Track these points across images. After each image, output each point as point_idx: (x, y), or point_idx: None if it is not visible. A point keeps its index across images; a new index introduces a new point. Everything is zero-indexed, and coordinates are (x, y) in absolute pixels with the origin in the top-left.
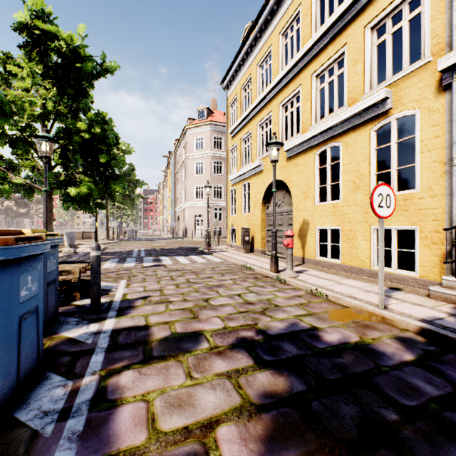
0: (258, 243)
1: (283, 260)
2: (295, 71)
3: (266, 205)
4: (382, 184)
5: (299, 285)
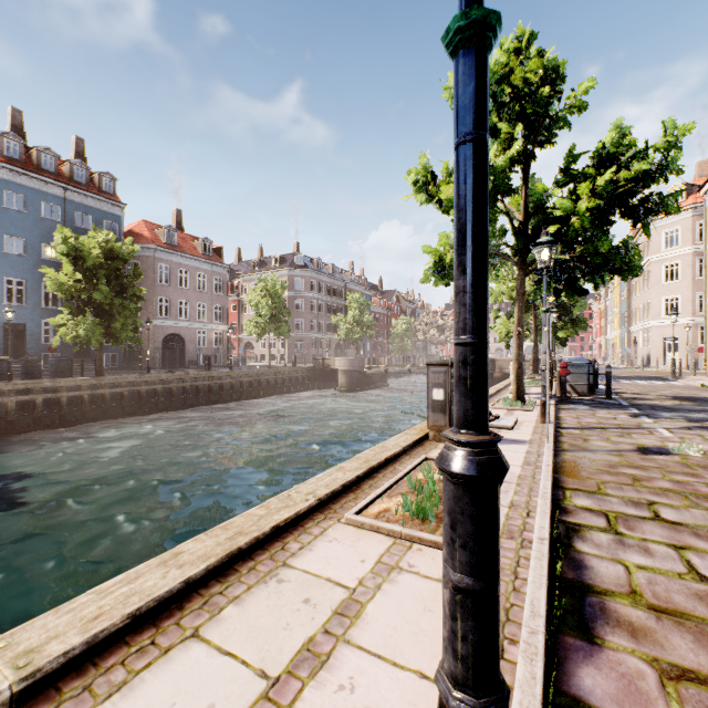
0: None
1: None
2: None
3: None
4: None
5: None
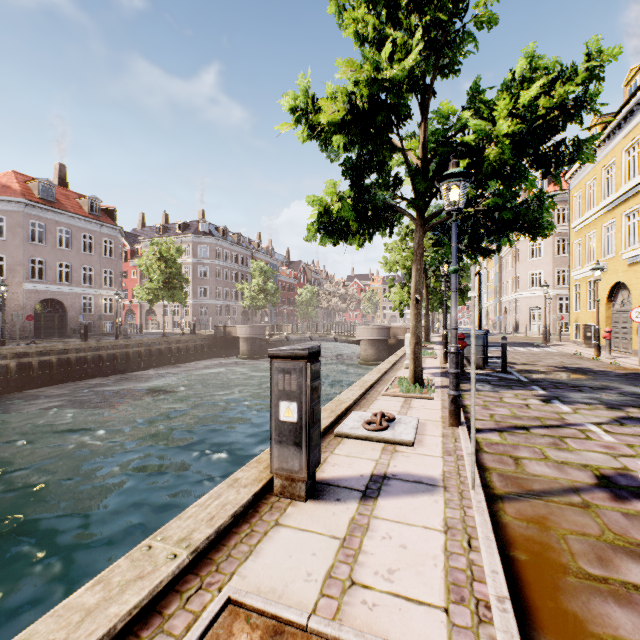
0: (602, 339)
1: (622, 353)
2: (633, 192)
3: (611, 303)
4: (638, 307)
5: (608, 361)
